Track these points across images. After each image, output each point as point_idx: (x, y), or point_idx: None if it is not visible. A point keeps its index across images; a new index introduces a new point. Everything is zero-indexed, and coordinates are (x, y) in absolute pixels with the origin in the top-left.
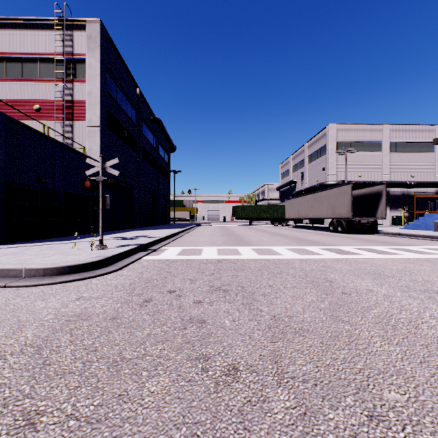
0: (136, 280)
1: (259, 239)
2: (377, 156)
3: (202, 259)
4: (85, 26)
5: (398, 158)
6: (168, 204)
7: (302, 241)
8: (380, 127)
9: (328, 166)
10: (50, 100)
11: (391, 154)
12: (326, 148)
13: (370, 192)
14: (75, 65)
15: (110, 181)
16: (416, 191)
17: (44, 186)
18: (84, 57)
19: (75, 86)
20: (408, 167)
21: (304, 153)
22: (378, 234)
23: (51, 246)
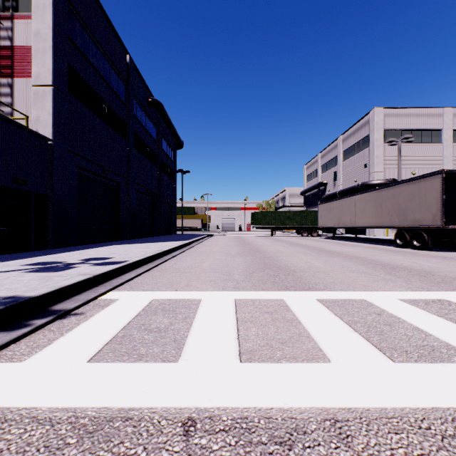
0: None
1: (308, 264)
2: (436, 148)
3: (171, 413)
4: None
5: None
6: (173, 210)
7: (393, 269)
8: (440, 111)
9: (373, 161)
10: None
11: (454, 145)
12: (368, 139)
13: None
14: None
15: None
16: None
17: None
18: None
19: (16, 25)
20: None
21: (338, 148)
22: None
23: None
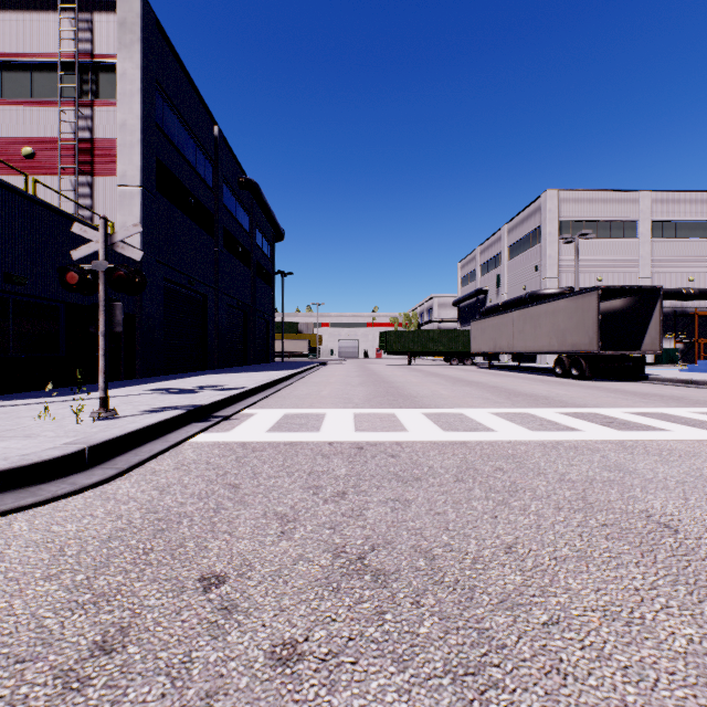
0: (133, 522)
1: (433, 392)
2: (629, 245)
3: (322, 441)
4: (114, 4)
5: (666, 249)
6: (270, 328)
7: (516, 395)
8: (635, 196)
9: (545, 263)
10: (53, 139)
11: (654, 242)
12: (540, 232)
13: (630, 305)
14: (97, 75)
15: (121, 270)
16: (697, 306)
17: (22, 290)
18: (113, 61)
19: (97, 113)
20: (683, 264)
21: (502, 242)
22: (649, 381)
23: (7, 411)
